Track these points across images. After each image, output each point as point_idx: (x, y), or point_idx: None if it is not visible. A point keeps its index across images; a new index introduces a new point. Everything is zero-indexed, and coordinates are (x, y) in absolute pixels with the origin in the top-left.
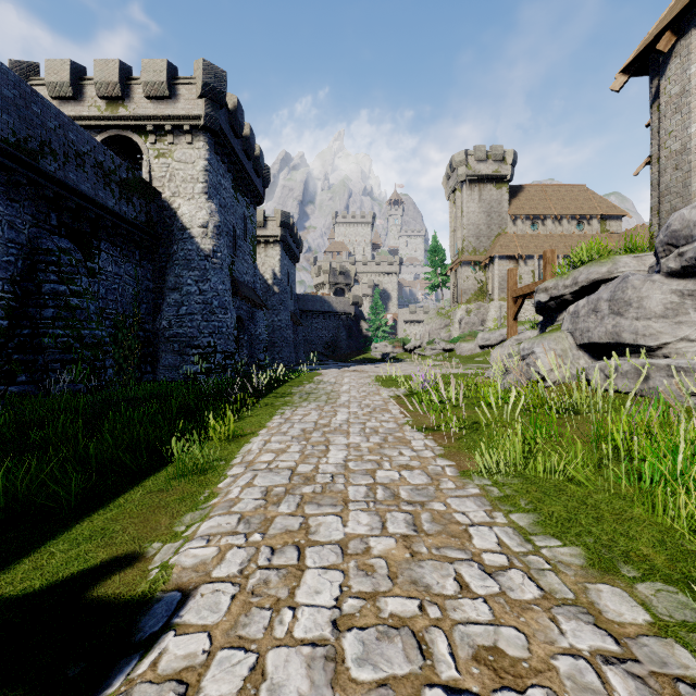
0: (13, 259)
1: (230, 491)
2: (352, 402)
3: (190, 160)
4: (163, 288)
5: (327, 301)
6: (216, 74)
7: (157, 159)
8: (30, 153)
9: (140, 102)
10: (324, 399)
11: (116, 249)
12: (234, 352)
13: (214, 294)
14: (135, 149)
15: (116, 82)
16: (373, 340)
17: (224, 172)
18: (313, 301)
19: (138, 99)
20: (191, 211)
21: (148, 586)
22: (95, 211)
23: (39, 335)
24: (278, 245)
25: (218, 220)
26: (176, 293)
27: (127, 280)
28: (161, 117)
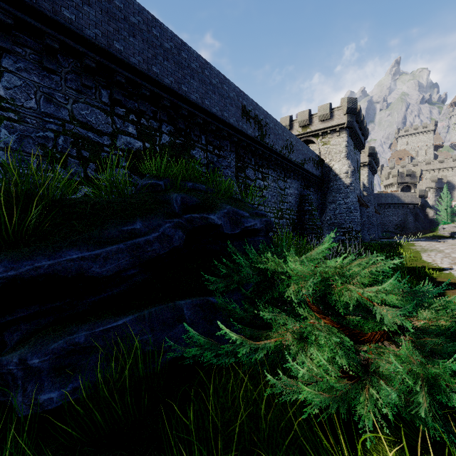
0: (297, 200)
1: (436, 262)
2: (454, 252)
3: (338, 143)
4: (325, 202)
5: (397, 196)
6: (353, 101)
7: (322, 146)
8: (302, 164)
9: (316, 124)
10: (436, 251)
11: (313, 189)
12: (359, 231)
13: (351, 203)
14: (309, 142)
15: (307, 119)
16: (439, 223)
17: (351, 143)
18: (385, 197)
19: (315, 123)
20: (340, 167)
21: (439, 267)
22: (311, 177)
23: (304, 224)
24: (366, 167)
25: (352, 168)
26: (333, 204)
27: (315, 201)
28: (325, 128)
